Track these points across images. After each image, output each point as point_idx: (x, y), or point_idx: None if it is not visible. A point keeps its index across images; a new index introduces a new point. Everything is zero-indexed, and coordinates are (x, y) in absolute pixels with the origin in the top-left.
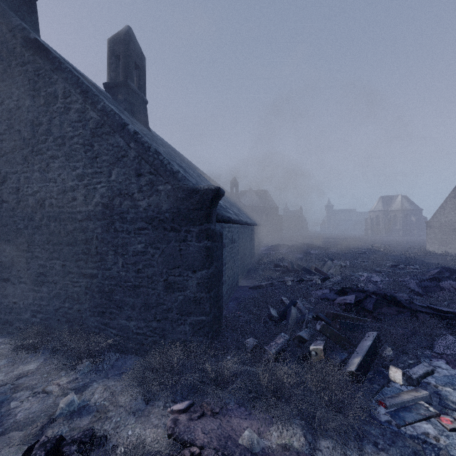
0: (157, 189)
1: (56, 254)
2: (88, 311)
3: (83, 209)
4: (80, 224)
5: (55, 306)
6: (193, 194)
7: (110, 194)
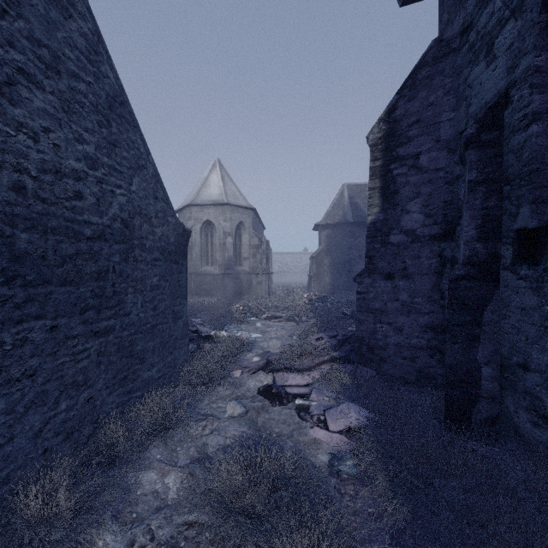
0: (168, 219)
1: (35, 307)
2: (105, 390)
3: (95, 220)
4: (90, 244)
5: (34, 428)
6: (184, 232)
7: (131, 208)
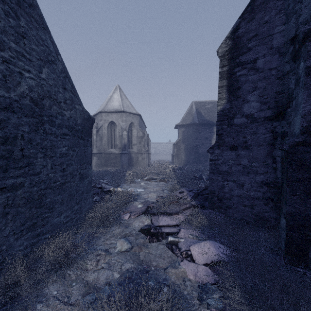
0: (75, 106)
1: None
2: (12, 236)
3: (1, 93)
4: None
5: None
6: (89, 118)
7: (40, 91)
